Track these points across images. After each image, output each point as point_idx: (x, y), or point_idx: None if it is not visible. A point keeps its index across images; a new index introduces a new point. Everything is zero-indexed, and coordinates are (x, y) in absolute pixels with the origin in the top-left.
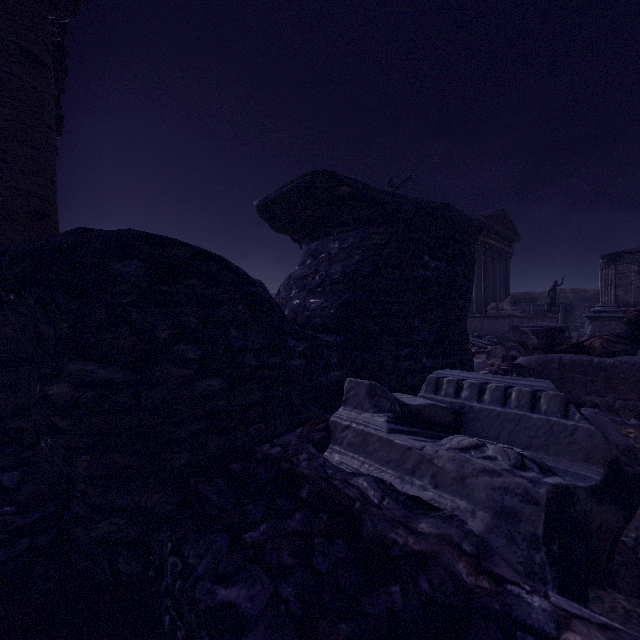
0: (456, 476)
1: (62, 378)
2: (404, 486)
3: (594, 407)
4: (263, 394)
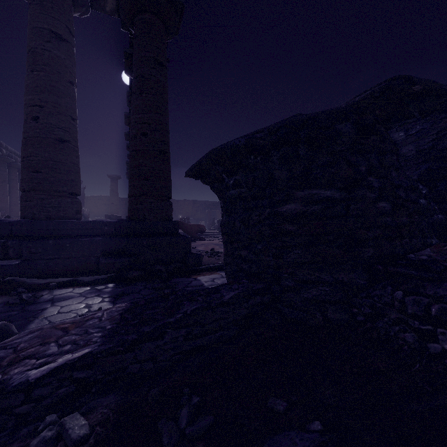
0: None
1: (291, 201)
2: None
3: None
4: (407, 219)
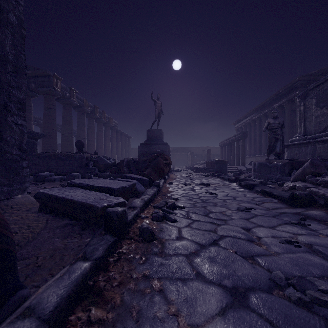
0: None
1: None
2: None
3: None
4: None
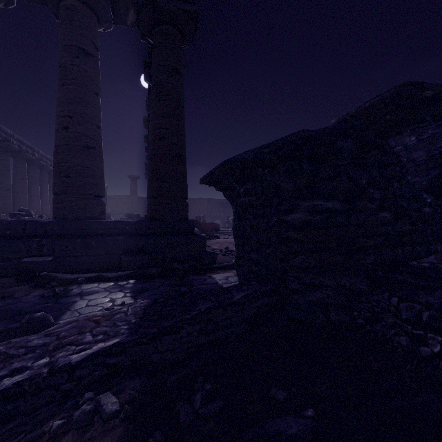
0: None
1: (296, 210)
2: None
3: None
4: (410, 228)
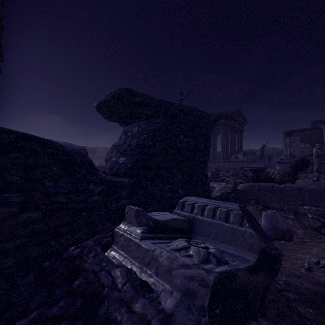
0: (167, 269)
1: None
2: (141, 274)
3: (275, 209)
4: (71, 218)
